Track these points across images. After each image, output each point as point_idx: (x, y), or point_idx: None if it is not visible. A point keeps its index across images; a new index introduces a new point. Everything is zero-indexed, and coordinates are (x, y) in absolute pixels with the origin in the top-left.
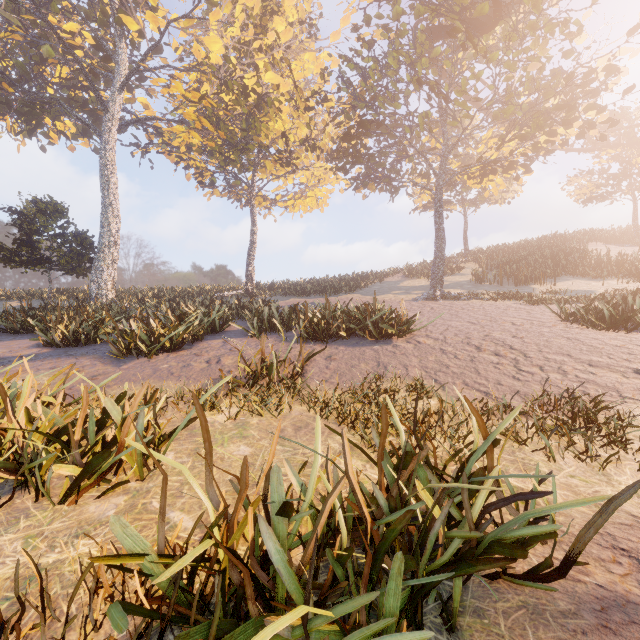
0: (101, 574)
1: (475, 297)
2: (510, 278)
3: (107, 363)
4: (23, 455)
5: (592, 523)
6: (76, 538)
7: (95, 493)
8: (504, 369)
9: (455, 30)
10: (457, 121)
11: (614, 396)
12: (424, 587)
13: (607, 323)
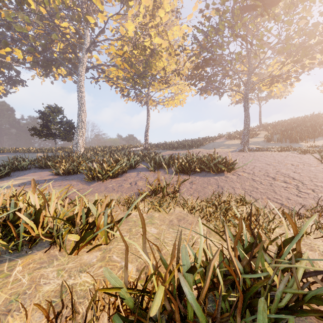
0: (99, 295)
1: (267, 150)
2: (286, 139)
3: (83, 183)
4: (54, 229)
5: None
6: (80, 272)
7: (85, 249)
8: (290, 190)
9: (257, 6)
10: (257, 55)
11: None
12: (276, 322)
13: None
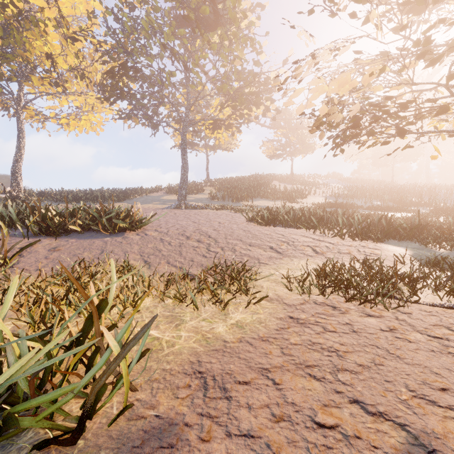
0: None
1: (206, 207)
2: (231, 197)
3: None
4: None
5: (107, 370)
6: None
7: None
8: (199, 250)
9: (188, 17)
10: (195, 85)
11: (256, 262)
12: None
13: (266, 221)
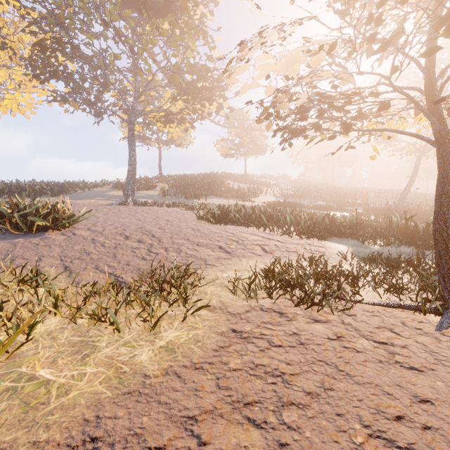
0: None
1: (156, 204)
2: (184, 195)
3: None
4: None
5: None
6: None
7: None
8: (139, 252)
9: None
10: (143, 73)
11: (202, 264)
12: None
13: (217, 219)
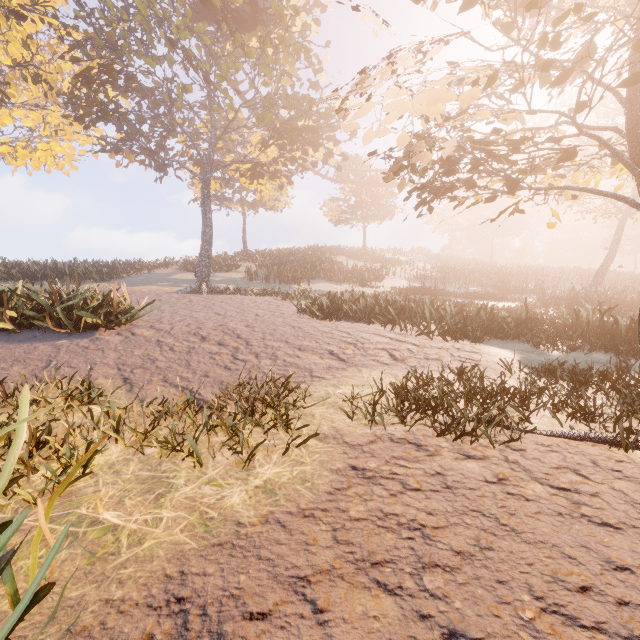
0: None
1: (240, 292)
2: (278, 278)
3: None
4: None
5: None
6: None
7: None
8: (220, 359)
9: (210, 3)
10: (222, 109)
11: (307, 376)
12: None
13: (325, 313)
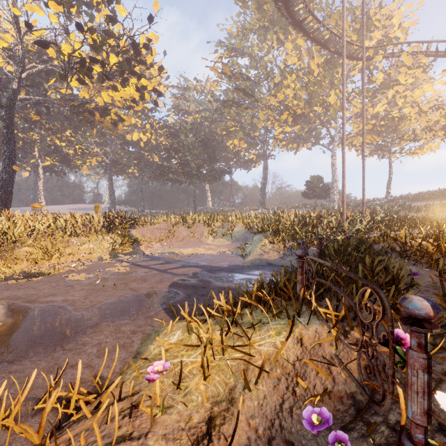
0: None
1: None
2: None
3: None
4: None
5: None
6: None
7: None
8: None
9: None
10: None
11: None
12: None
13: None
